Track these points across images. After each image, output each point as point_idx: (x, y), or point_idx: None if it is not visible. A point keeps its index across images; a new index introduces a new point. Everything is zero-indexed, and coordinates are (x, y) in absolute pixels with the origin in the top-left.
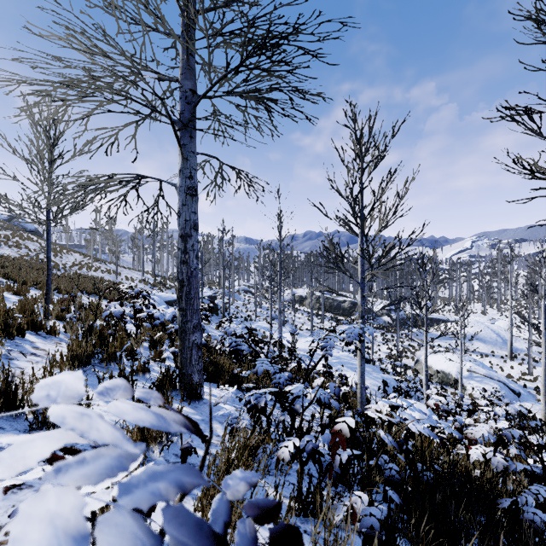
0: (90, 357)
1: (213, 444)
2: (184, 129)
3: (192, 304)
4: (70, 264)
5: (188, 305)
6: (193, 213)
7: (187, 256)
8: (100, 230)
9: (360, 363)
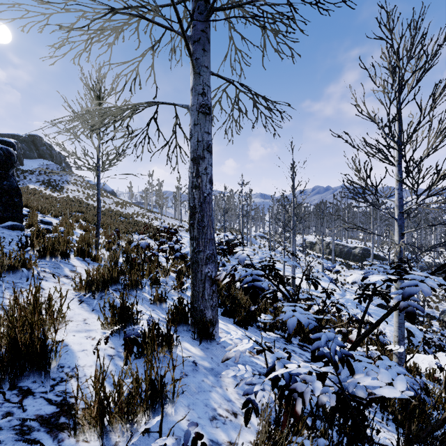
0: (115, 282)
1: (220, 419)
2: (196, 42)
3: (204, 233)
4: (131, 213)
5: (201, 234)
6: (205, 134)
7: (199, 180)
8: (152, 189)
9: (397, 312)
